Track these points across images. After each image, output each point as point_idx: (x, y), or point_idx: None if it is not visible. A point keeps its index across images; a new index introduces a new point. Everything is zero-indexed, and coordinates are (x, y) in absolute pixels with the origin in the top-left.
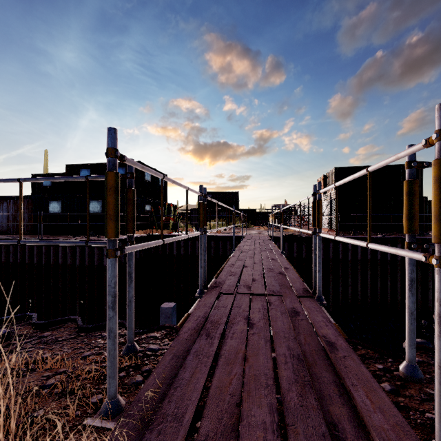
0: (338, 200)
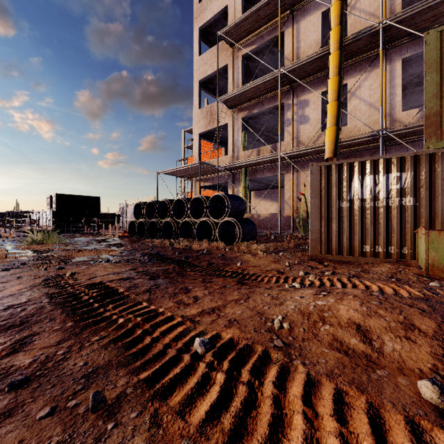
0: (57, 211)
